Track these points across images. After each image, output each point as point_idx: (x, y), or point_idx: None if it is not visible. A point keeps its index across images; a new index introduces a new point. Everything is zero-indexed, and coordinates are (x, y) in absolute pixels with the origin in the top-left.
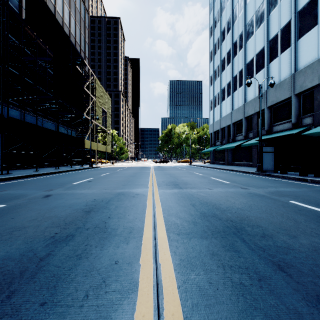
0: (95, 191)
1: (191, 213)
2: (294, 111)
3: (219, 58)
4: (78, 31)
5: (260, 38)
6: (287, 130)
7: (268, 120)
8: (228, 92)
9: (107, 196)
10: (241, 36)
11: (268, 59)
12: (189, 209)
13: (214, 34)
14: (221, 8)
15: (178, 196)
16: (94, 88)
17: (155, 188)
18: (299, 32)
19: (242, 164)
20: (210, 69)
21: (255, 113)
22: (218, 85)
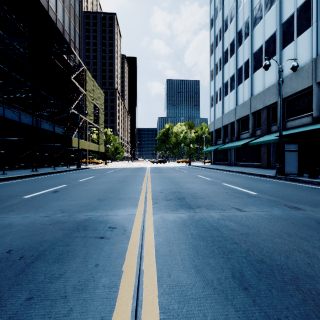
0: (40, 216)
1: None
2: (316, 102)
3: (221, 50)
4: (67, 18)
5: (270, 22)
6: (306, 125)
7: None
8: (232, 86)
9: (49, 235)
10: (247, 23)
11: (280, 45)
12: (243, 315)
13: (215, 25)
14: None
15: (192, 236)
16: (84, 80)
17: (149, 207)
18: None
19: (247, 164)
20: (211, 63)
21: (264, 107)
22: (220, 79)
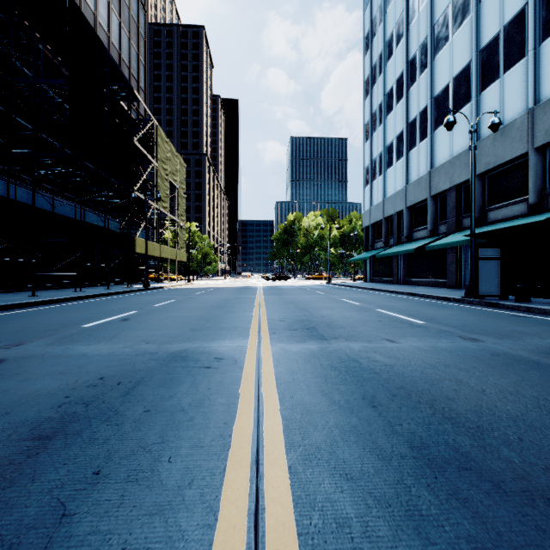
0: (120, 347)
1: (380, 445)
2: (534, 180)
3: (381, 91)
4: (126, 40)
5: (461, 47)
6: (518, 217)
7: (478, 199)
8: (399, 152)
9: (142, 364)
10: (425, 47)
11: (478, 84)
12: (366, 422)
13: (373, 48)
14: (385, 0)
15: (322, 366)
16: (154, 143)
17: (265, 338)
18: (544, 28)
19: (425, 282)
20: (365, 111)
21: (452, 187)
22: (380, 139)
